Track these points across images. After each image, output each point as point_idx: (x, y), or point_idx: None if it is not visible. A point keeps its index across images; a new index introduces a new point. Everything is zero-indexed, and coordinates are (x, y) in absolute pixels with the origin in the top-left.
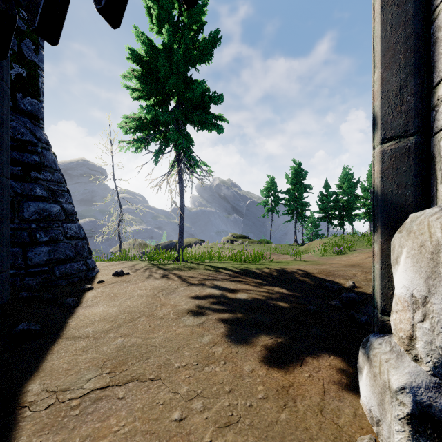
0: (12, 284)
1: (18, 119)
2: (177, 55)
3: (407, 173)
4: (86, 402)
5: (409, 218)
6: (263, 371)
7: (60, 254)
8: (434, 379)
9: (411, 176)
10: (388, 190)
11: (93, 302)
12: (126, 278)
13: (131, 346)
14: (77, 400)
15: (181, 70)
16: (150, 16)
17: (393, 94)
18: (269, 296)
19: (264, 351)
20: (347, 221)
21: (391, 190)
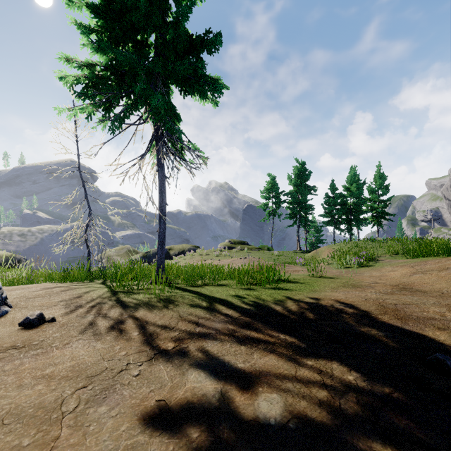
0: None
1: None
2: None
3: None
4: None
5: None
6: None
7: None
8: None
9: None
10: None
11: None
12: (38, 334)
13: None
14: None
15: None
16: None
17: None
18: (336, 407)
19: None
20: (355, 225)
21: None
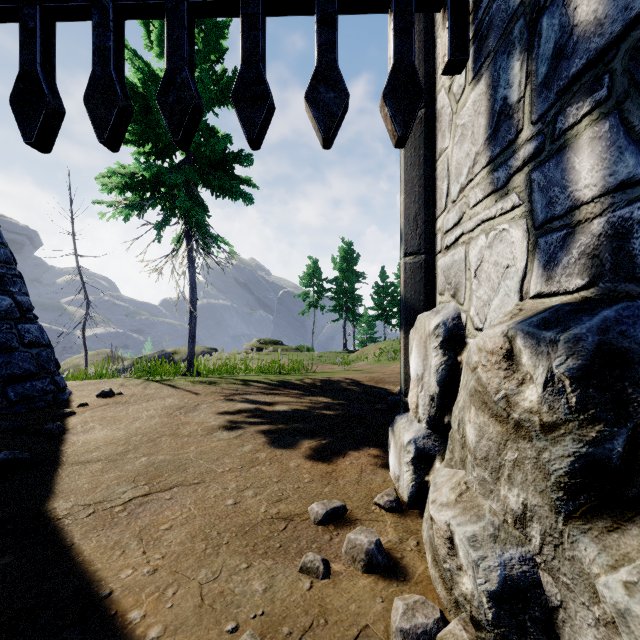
0: None
1: None
2: None
3: (420, 283)
4: (132, 507)
5: (417, 318)
6: (308, 465)
7: (15, 368)
8: (428, 431)
9: (422, 285)
10: (409, 296)
11: (86, 428)
12: (119, 399)
13: (161, 462)
14: (120, 507)
15: None
16: (145, 29)
17: (412, 218)
18: (313, 406)
19: (308, 451)
20: None
21: (410, 295)
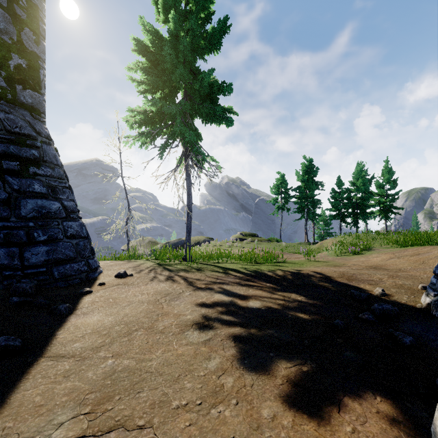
0: (8, 287)
1: (17, 111)
2: (183, 42)
3: None
4: None
5: None
6: (288, 419)
7: (59, 254)
8: None
9: None
10: None
11: (89, 309)
12: (128, 280)
13: (122, 371)
14: None
15: (188, 58)
16: (156, 6)
17: None
18: (286, 305)
19: (286, 386)
20: (361, 219)
21: None
